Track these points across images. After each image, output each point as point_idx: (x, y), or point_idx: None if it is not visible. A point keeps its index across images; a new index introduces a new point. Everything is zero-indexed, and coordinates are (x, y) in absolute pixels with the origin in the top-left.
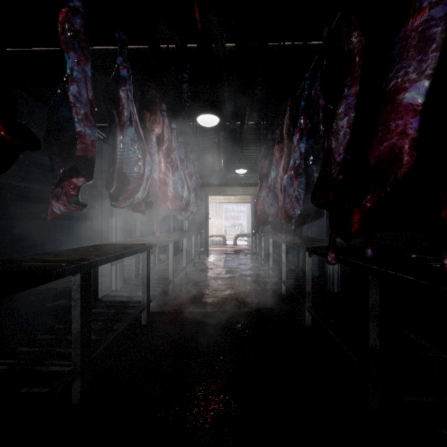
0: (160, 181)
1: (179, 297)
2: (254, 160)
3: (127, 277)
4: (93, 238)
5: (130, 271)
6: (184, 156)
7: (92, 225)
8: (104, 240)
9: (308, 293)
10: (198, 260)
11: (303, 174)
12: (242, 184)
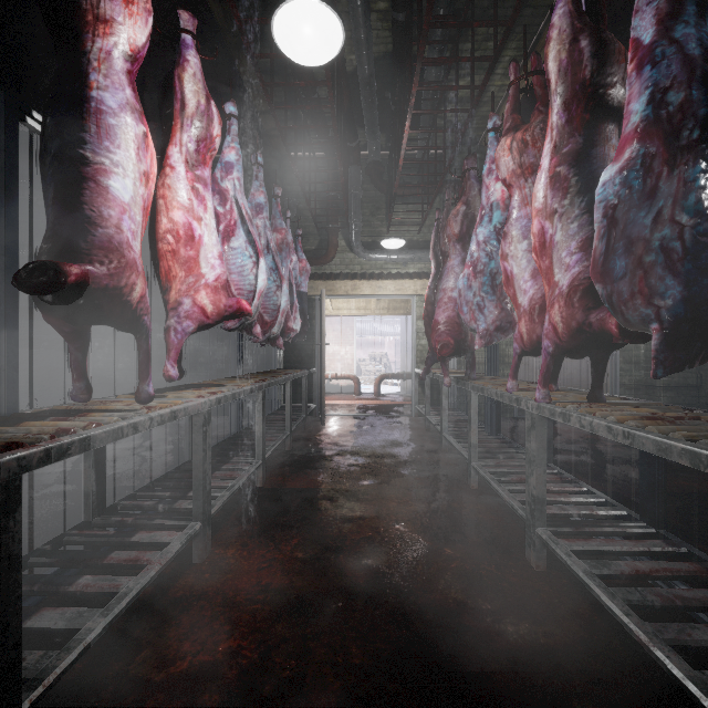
0: (170, 230)
1: (215, 587)
2: (418, 225)
3: (115, 489)
4: (97, 383)
5: (136, 466)
6: (264, 196)
7: (94, 358)
8: (117, 388)
9: None
10: (301, 433)
11: (699, 145)
12: (394, 275)
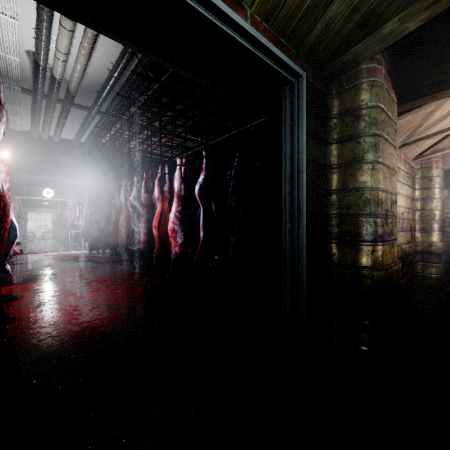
0: None
1: (25, 244)
2: None
3: None
4: None
5: None
6: None
7: None
8: None
9: (62, 238)
10: (22, 241)
11: None
12: (47, 207)
